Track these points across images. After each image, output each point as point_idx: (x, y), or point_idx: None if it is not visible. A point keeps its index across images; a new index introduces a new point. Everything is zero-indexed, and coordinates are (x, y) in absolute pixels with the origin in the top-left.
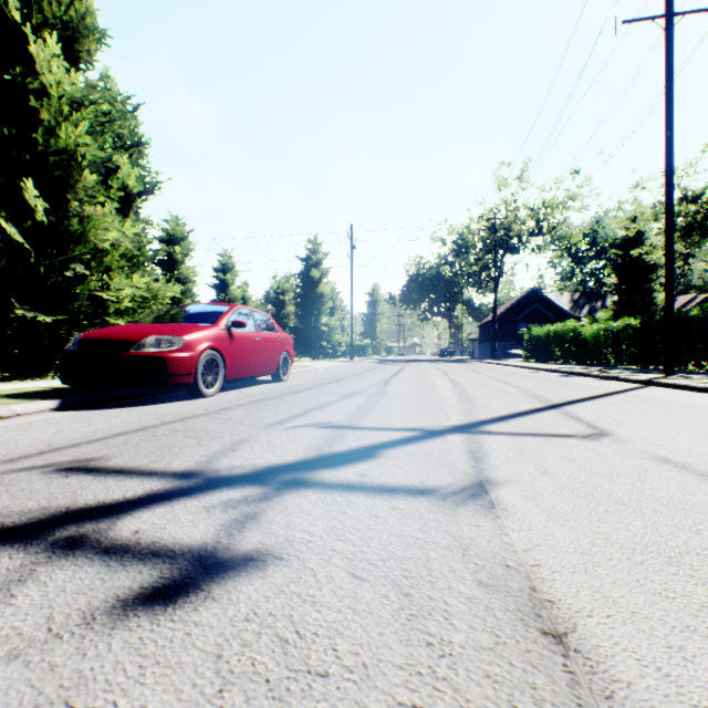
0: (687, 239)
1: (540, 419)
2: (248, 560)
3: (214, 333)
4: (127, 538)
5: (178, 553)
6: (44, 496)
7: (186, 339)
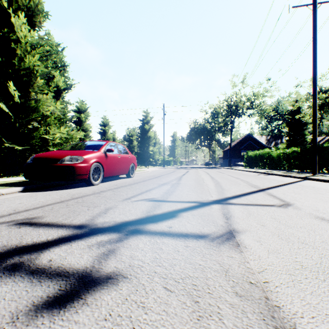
0: (322, 110)
1: (256, 197)
2: (108, 278)
3: (98, 154)
4: (45, 264)
5: (71, 274)
6: (6, 238)
7: (84, 157)
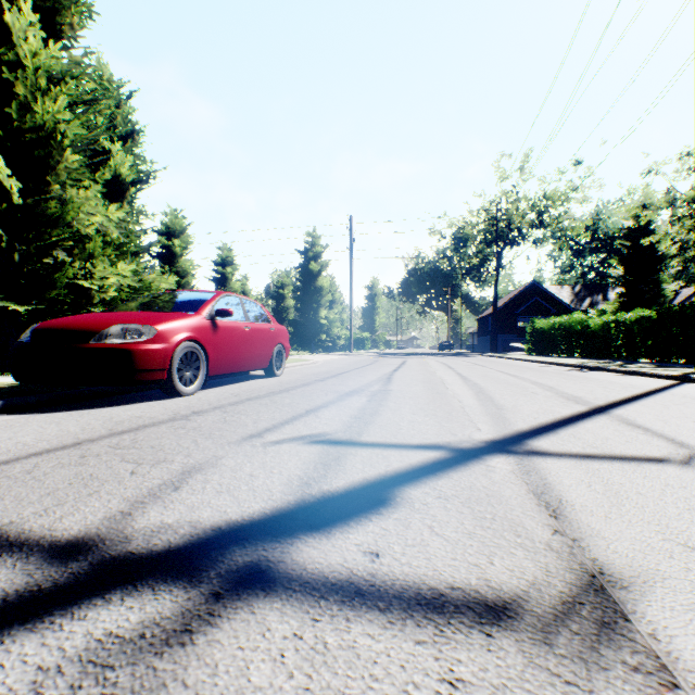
0: None
1: (598, 430)
2: None
3: (193, 322)
4: None
5: None
6: None
7: (158, 328)
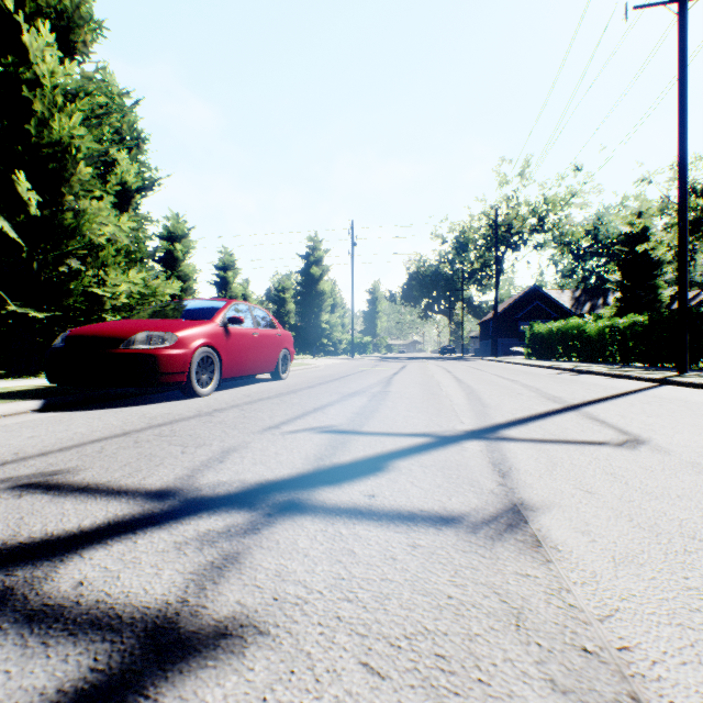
0: (695, 234)
1: (562, 423)
2: (219, 636)
3: (209, 329)
4: (64, 594)
5: (126, 623)
6: None
7: (179, 335)
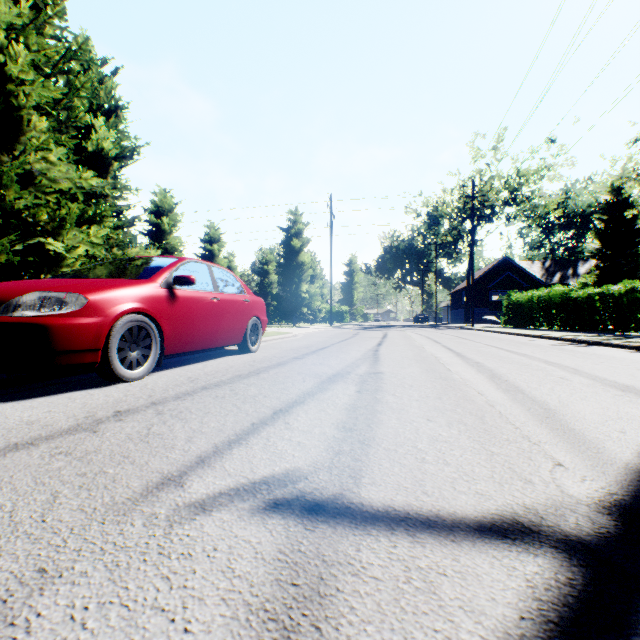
0: None
1: None
2: None
3: (142, 291)
4: None
5: None
6: None
7: (89, 297)
